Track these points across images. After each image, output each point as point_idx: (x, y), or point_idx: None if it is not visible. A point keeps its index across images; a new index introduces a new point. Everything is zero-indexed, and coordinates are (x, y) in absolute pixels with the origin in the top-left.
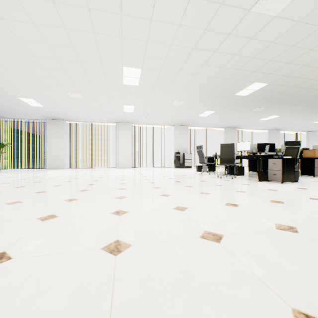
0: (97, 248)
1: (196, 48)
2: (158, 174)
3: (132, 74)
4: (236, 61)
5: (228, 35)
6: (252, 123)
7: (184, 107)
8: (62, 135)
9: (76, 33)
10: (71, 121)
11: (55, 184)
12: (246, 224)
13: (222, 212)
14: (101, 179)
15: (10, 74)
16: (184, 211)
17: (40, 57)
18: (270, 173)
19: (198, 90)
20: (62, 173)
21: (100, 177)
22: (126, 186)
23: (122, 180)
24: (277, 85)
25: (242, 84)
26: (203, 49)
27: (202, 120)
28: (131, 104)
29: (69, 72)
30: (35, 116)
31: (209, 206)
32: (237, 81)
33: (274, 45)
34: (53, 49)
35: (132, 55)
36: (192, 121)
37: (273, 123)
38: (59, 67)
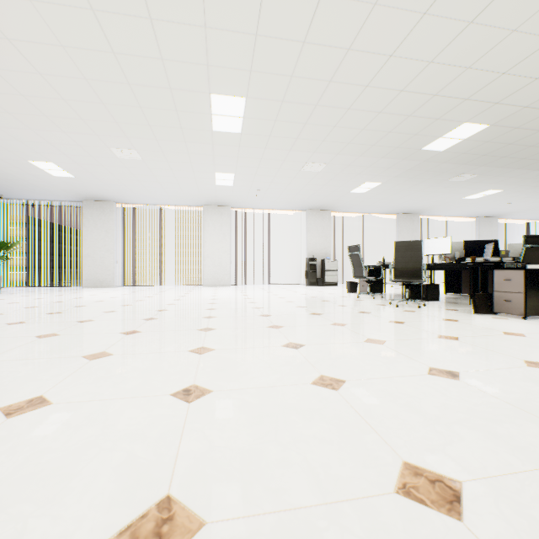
0: (101, 537)
1: (353, 49)
2: (277, 297)
3: (228, 110)
4: (432, 76)
5: (422, 16)
6: (448, 205)
7: (324, 174)
8: (110, 229)
9: (115, 19)
10: (125, 204)
11: (84, 317)
12: (506, 440)
13: (428, 395)
14: (171, 307)
15: (5, 113)
16: (338, 391)
17: (55, 78)
18: (498, 298)
19: (352, 141)
20: (106, 296)
21: (171, 303)
22: (216, 322)
23: (210, 309)
24: (506, 127)
25: (439, 127)
26: (368, 52)
27: (357, 201)
28: (228, 170)
29: (111, 107)
30: (62, 195)
31: (393, 376)
32: (429, 120)
33: (516, 37)
34: (75, 58)
35: (228, 69)
36: (338, 203)
37: (486, 205)
38: (92, 97)
